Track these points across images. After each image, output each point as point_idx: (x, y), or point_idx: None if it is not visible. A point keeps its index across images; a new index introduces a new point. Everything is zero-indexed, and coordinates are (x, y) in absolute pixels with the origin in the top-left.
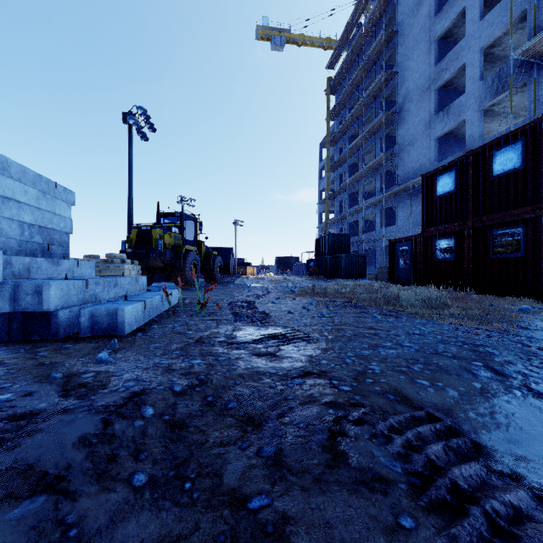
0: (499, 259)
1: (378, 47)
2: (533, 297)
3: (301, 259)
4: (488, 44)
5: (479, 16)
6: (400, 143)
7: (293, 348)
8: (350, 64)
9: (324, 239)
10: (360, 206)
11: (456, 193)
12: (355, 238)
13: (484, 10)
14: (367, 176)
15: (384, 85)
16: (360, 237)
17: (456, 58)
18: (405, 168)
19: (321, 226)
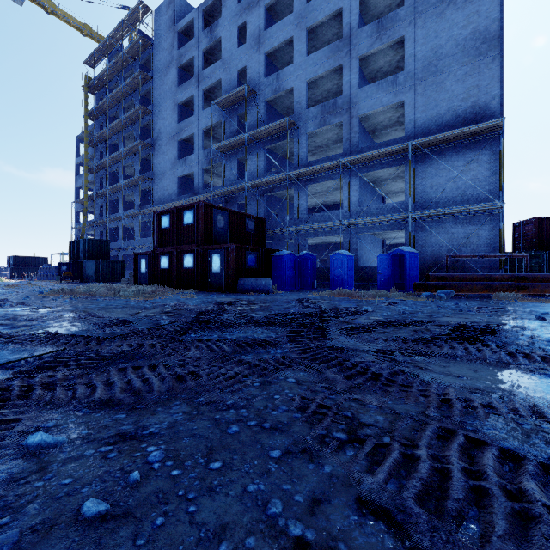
0: (186, 269)
1: (137, 81)
2: (197, 289)
3: (51, 261)
4: (206, 128)
5: (202, 107)
6: (154, 170)
7: (46, 309)
8: (111, 76)
9: (81, 243)
10: (120, 215)
11: (170, 229)
12: (116, 244)
13: (207, 101)
14: (128, 188)
15: (142, 116)
16: (121, 244)
17: (190, 126)
18: (159, 192)
19: (79, 227)
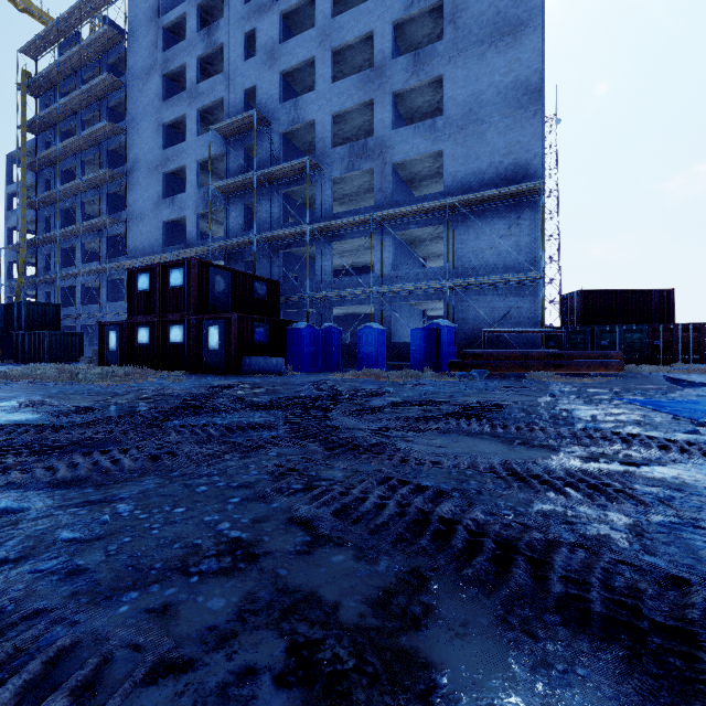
0: (174, 345)
1: (103, 87)
2: (188, 370)
3: None
4: (202, 160)
5: (196, 132)
6: (129, 211)
7: None
8: (64, 75)
9: (15, 307)
10: (77, 270)
11: (151, 292)
12: (71, 310)
13: (204, 125)
14: (89, 233)
15: (111, 135)
16: (78, 310)
17: (180, 155)
18: (135, 241)
19: (12, 285)
